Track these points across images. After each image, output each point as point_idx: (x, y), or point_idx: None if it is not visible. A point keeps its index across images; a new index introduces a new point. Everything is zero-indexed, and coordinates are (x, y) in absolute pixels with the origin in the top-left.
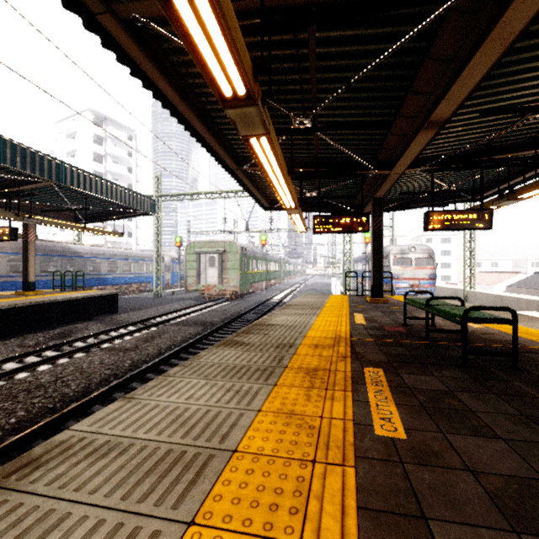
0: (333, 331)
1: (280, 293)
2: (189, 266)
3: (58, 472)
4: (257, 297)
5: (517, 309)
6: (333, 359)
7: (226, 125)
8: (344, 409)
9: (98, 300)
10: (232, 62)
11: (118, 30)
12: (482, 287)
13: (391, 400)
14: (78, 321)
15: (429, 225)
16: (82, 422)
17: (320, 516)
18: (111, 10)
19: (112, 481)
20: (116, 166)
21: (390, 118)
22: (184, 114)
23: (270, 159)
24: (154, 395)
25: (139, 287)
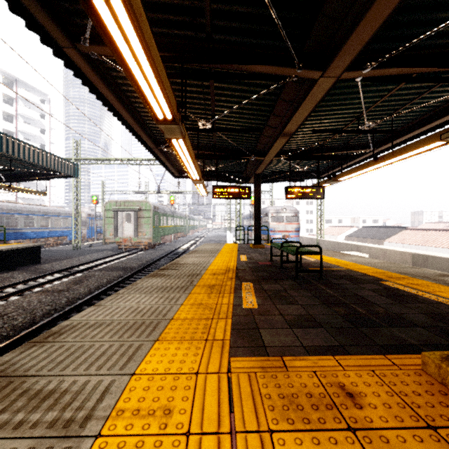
0: (225, 266)
1: (186, 244)
2: (107, 222)
3: (76, 335)
4: (167, 247)
5: (346, 251)
6: (225, 280)
7: (148, 118)
8: (229, 300)
9: (22, 252)
10: (166, 104)
11: (77, 58)
12: (331, 237)
13: (253, 295)
14: (2, 271)
15: (288, 195)
16: (74, 317)
17: (215, 333)
18: (75, 47)
19: (109, 334)
20: (28, 126)
21: (262, 126)
22: (118, 110)
23: (184, 151)
24: (114, 303)
25: (56, 240)
